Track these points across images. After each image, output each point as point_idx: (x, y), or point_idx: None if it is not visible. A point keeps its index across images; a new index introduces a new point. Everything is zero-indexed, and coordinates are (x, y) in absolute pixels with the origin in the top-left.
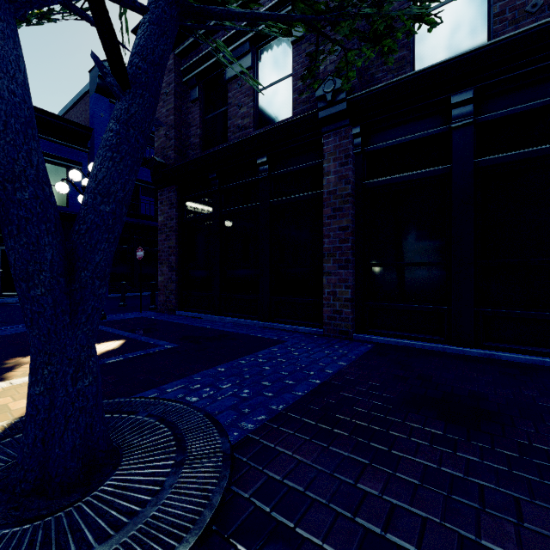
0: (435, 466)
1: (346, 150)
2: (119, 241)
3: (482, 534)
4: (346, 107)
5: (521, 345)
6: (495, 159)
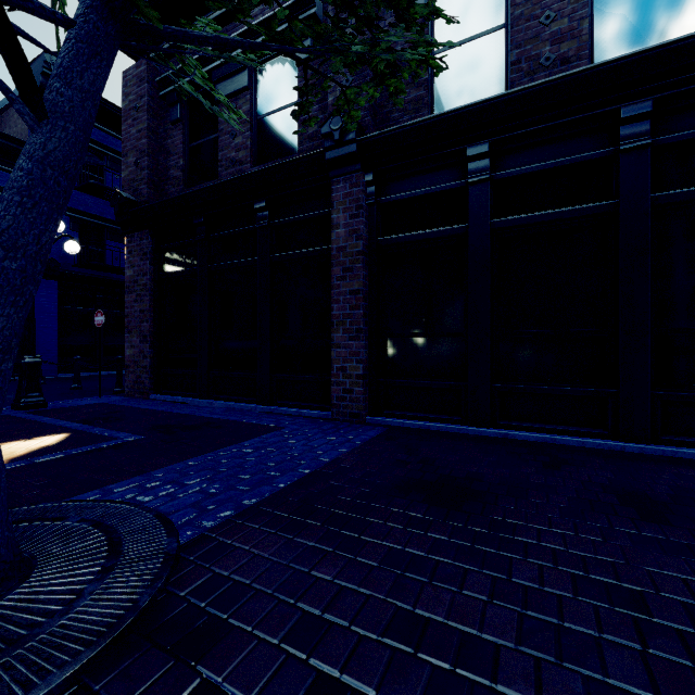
0: (402, 548)
1: (358, 200)
2: (73, 302)
3: (422, 604)
4: (357, 150)
5: (535, 422)
6: (511, 221)
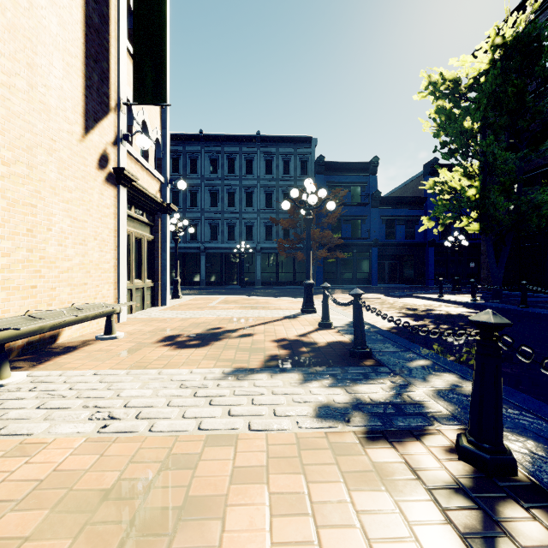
0: None
1: None
2: (438, 255)
3: None
4: None
5: None
6: None
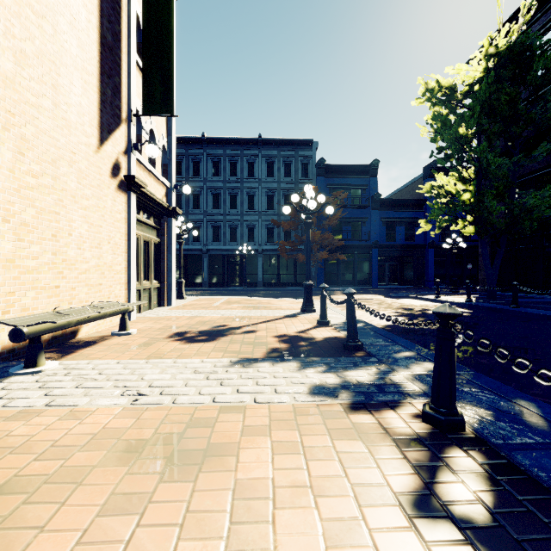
0: None
1: None
2: (438, 256)
3: None
4: None
5: None
6: None
